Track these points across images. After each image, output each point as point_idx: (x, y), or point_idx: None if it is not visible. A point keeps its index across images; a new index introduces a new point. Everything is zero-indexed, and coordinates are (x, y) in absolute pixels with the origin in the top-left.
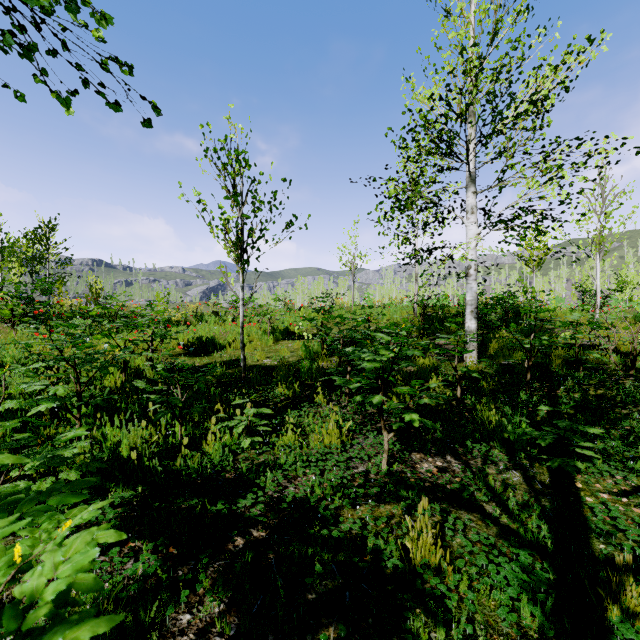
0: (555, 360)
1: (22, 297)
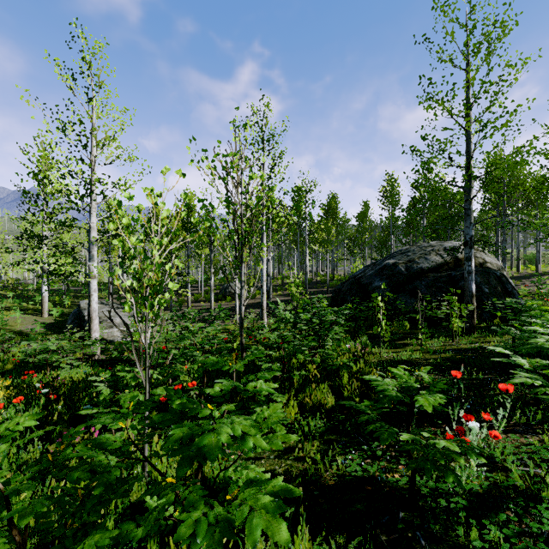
0: None
1: None
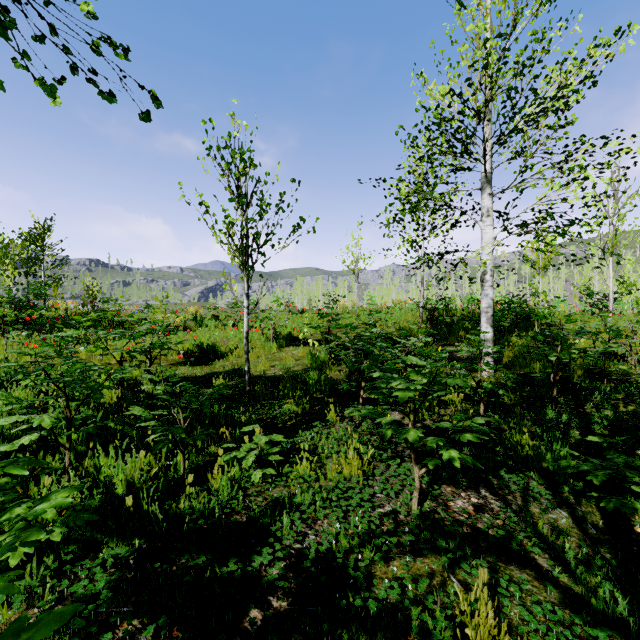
0: (576, 371)
1: (14, 302)
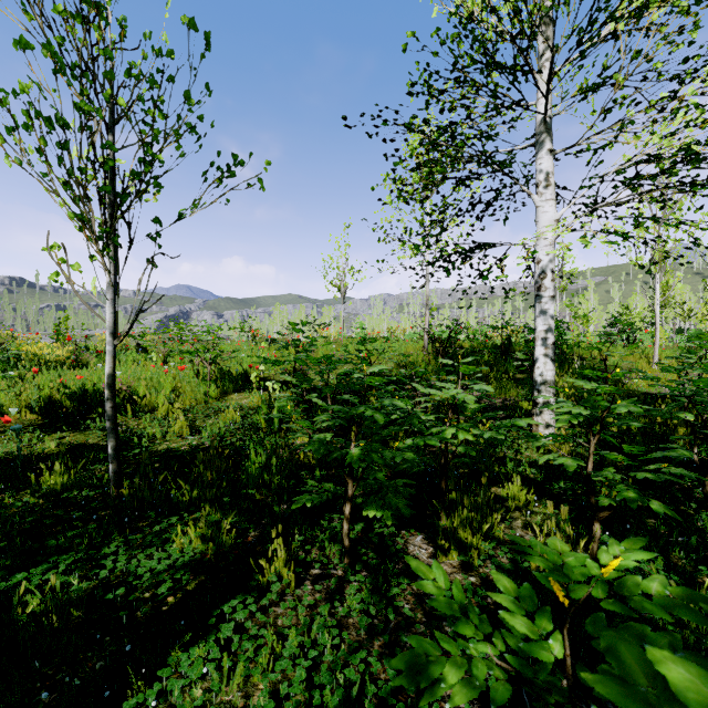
0: (677, 429)
1: None
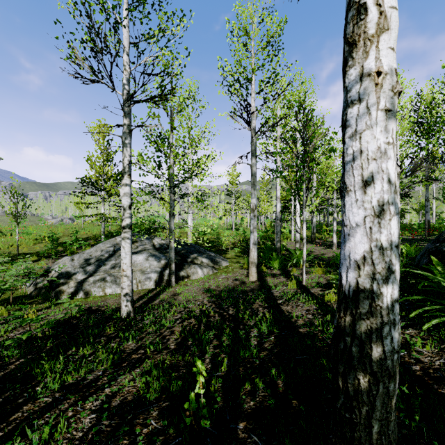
0: None
1: None
